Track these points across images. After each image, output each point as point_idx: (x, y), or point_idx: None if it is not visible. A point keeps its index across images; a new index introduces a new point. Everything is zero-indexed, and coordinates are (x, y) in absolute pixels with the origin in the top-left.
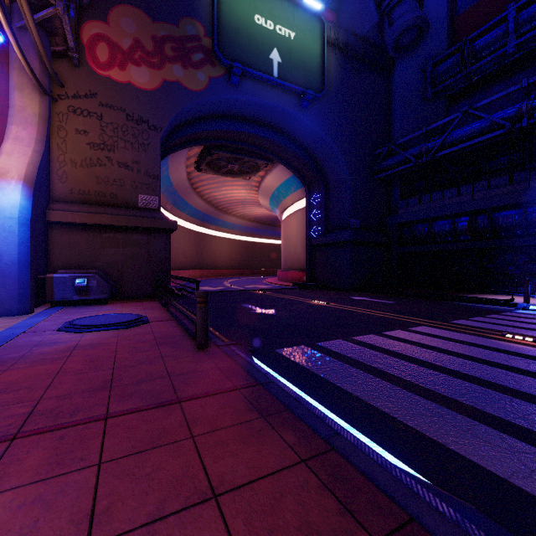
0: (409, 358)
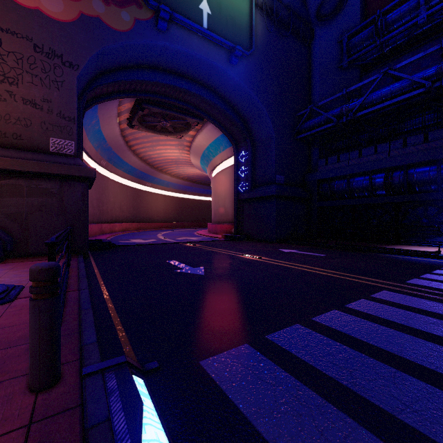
0: (437, 376)
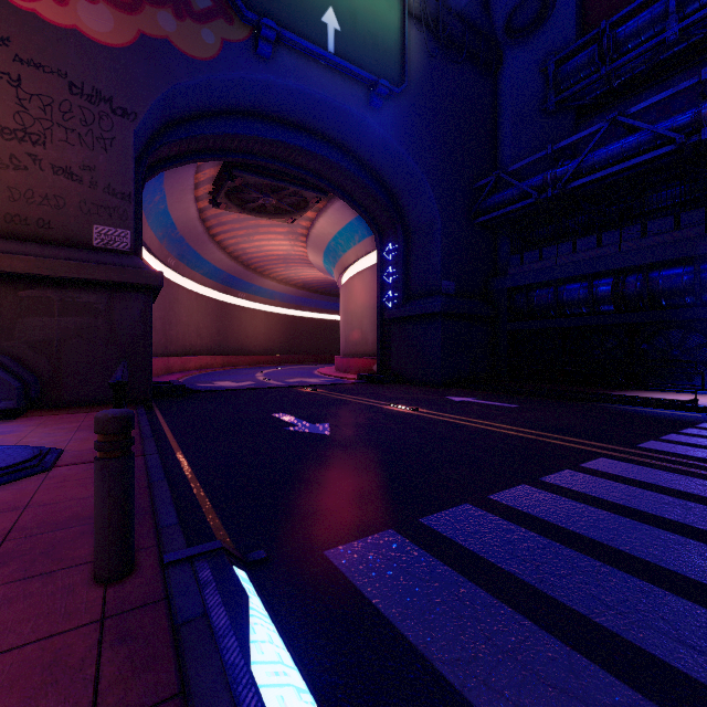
0: (659, 572)
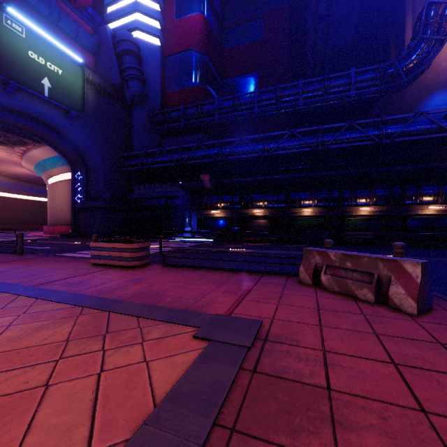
0: None
